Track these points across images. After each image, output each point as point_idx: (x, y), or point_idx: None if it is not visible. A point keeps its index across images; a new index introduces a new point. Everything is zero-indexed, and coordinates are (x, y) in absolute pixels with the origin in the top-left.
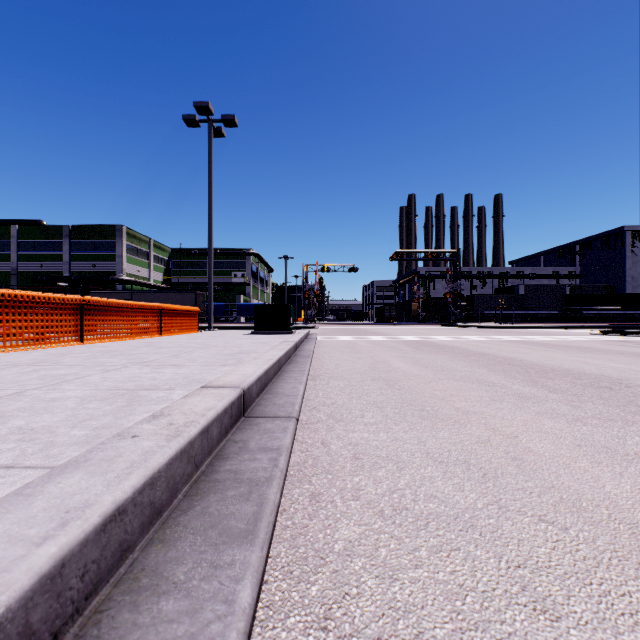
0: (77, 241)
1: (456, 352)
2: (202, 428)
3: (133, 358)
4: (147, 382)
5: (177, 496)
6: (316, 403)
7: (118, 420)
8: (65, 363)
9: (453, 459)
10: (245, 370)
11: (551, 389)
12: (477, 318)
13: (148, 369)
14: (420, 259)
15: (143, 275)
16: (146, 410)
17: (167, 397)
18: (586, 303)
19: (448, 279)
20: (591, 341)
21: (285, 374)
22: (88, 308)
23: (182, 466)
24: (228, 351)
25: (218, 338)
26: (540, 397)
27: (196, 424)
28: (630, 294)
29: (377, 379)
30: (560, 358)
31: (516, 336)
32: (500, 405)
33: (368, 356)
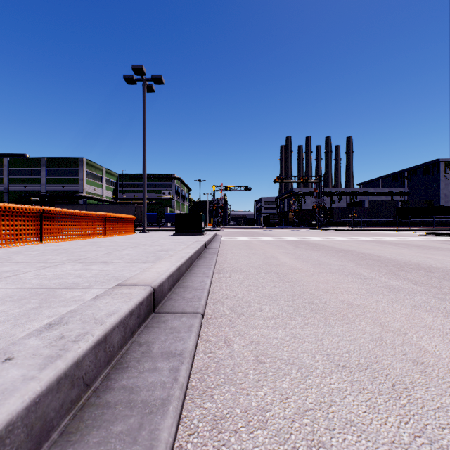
0: (51, 169)
1: (326, 249)
2: (96, 340)
3: (73, 255)
4: (71, 279)
5: (50, 436)
6: (220, 296)
7: (13, 328)
8: (15, 260)
9: (355, 363)
10: (160, 267)
11: (413, 281)
12: (335, 223)
13: (80, 266)
14: (295, 181)
15: (98, 193)
16: (51, 314)
17: (80, 297)
18: (413, 213)
19: (315, 196)
20: (423, 240)
21: (195, 268)
22: (47, 216)
23: (60, 396)
24: (152, 249)
25: (147, 238)
26: (408, 289)
27: (89, 337)
28: (444, 206)
29: (269, 272)
30: (407, 254)
31: (366, 236)
32: (377, 297)
33: (260, 252)
